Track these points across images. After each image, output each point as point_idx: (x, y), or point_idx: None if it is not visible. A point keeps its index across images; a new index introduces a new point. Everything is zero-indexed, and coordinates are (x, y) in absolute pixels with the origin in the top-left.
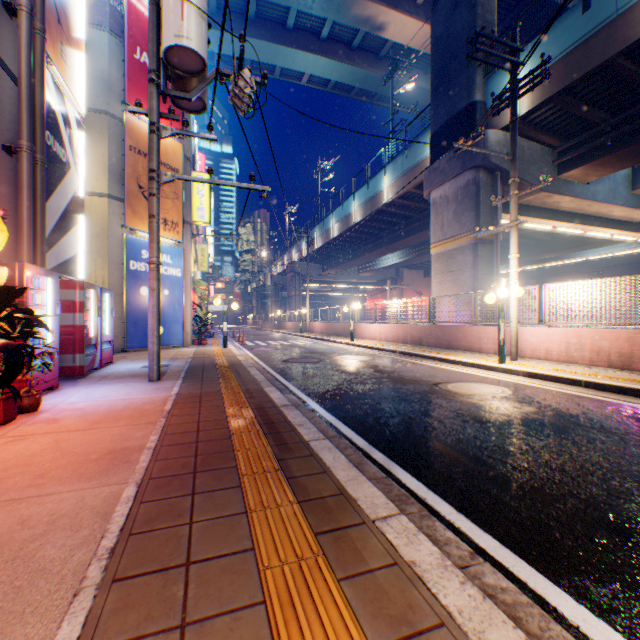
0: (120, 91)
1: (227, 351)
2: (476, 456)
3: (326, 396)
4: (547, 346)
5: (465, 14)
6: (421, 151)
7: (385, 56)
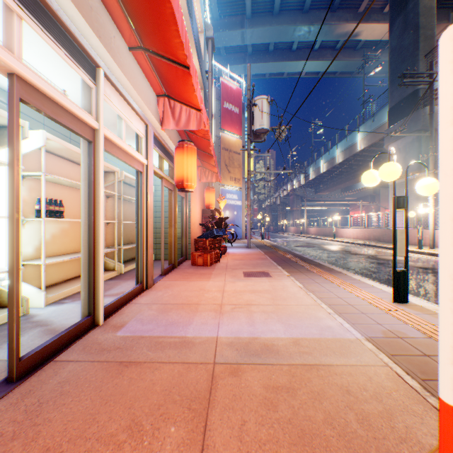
0: (218, 124)
1: (265, 241)
2: (366, 268)
3: (316, 256)
4: None
5: (411, 34)
6: (383, 117)
7: (360, 47)
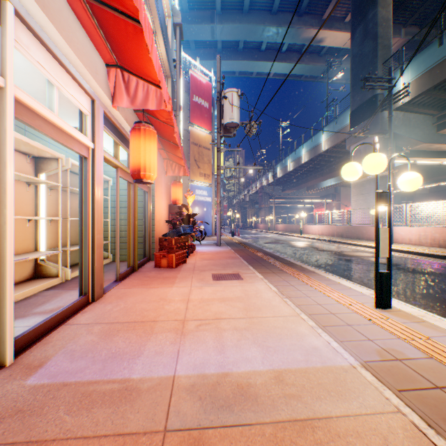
0: (187, 117)
1: (235, 238)
2: (336, 265)
3: (286, 253)
4: (409, 237)
5: (370, 43)
6: (345, 120)
7: (324, 53)
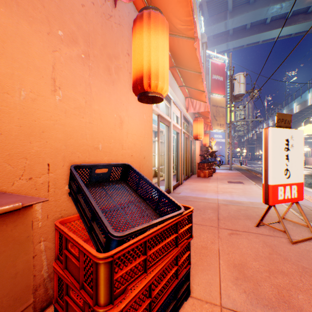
0: (208, 90)
1: (242, 166)
2: None
3: None
4: None
5: None
6: None
7: None
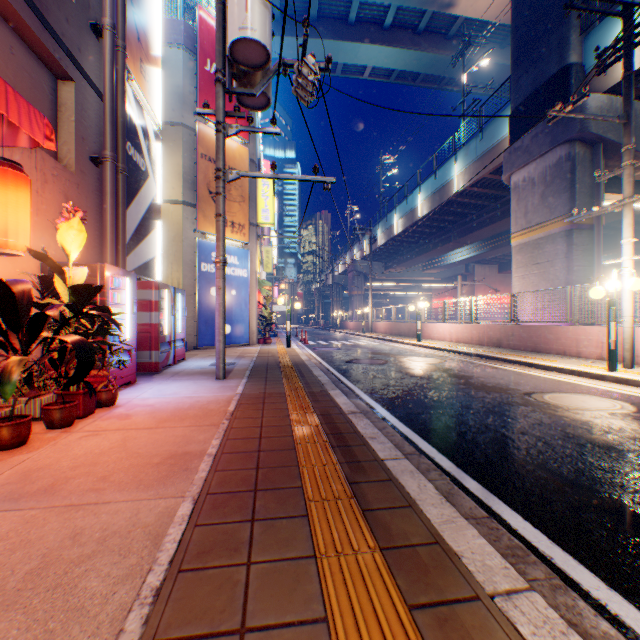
0: (192, 103)
1: (290, 350)
2: (611, 497)
3: (396, 403)
4: None
5: None
6: (498, 131)
7: (454, 35)
